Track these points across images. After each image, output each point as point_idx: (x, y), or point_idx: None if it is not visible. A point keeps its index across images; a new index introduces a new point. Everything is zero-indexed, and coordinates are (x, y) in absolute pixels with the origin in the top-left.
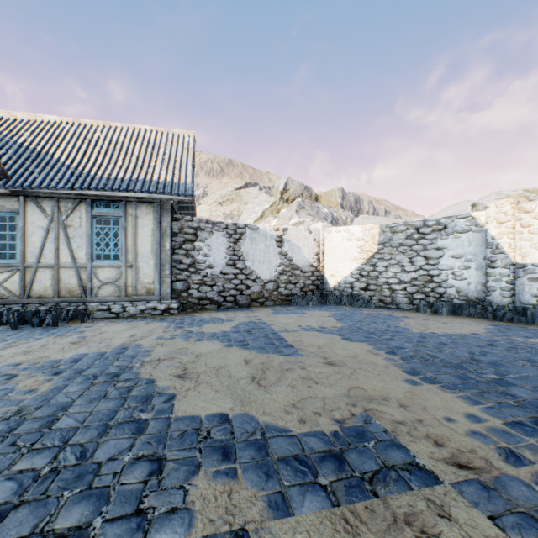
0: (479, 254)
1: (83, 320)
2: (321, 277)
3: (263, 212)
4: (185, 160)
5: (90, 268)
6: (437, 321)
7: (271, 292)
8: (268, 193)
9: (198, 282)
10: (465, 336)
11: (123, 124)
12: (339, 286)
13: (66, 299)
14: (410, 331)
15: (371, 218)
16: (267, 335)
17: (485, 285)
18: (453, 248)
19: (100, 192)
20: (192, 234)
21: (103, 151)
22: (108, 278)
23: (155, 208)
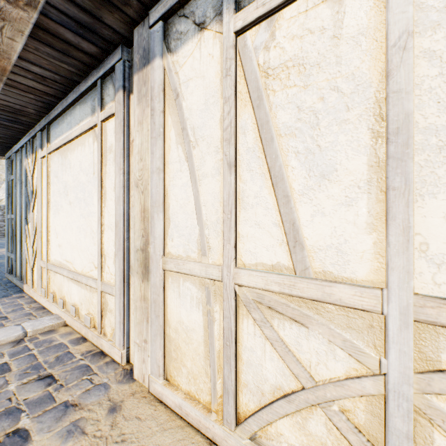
0: None
1: None
2: None
3: None
4: None
5: None
6: None
7: None
8: None
9: None
10: None
11: None
12: None
13: None
14: None
15: None
16: None
17: None
18: None
19: None
20: None
21: None
22: None
23: None
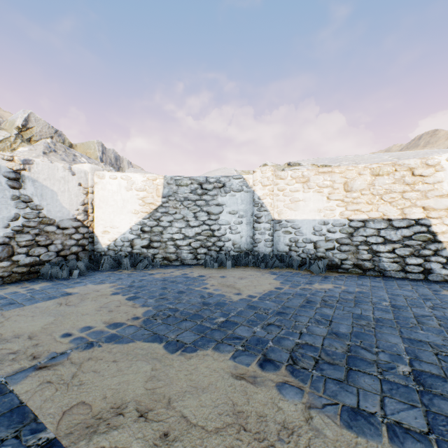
0: (249, 211)
1: None
2: (90, 235)
3: None
4: None
5: None
6: (234, 277)
7: None
8: None
9: None
10: (279, 294)
11: None
12: (115, 244)
13: None
14: (232, 299)
15: (145, 172)
16: None
17: (253, 237)
18: (230, 205)
19: None
20: None
21: None
22: None
23: None
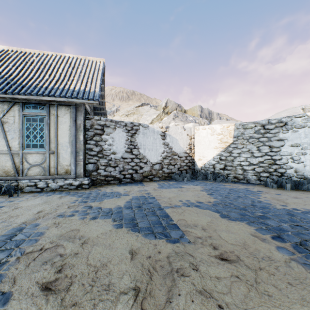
0: None
1: (10, 195)
2: (192, 161)
3: (152, 120)
4: (95, 76)
5: (21, 154)
6: (288, 196)
7: (157, 171)
8: (155, 109)
9: (105, 164)
10: None
11: (53, 53)
12: (204, 166)
13: (3, 178)
14: (275, 207)
15: (224, 121)
16: (154, 212)
17: None
18: (292, 139)
19: (28, 96)
20: (100, 130)
21: (35, 69)
22: (35, 162)
23: (72, 109)
